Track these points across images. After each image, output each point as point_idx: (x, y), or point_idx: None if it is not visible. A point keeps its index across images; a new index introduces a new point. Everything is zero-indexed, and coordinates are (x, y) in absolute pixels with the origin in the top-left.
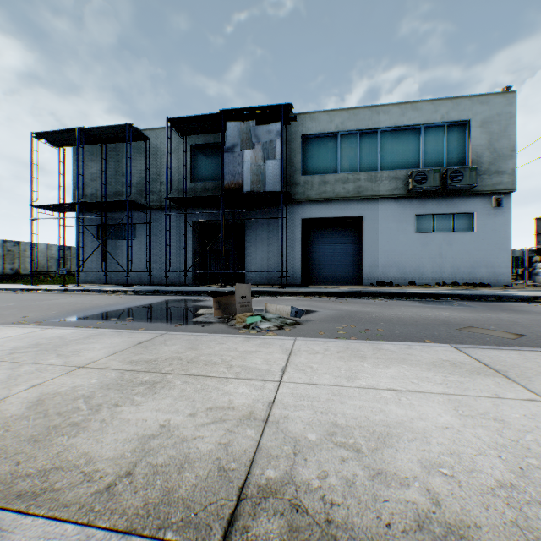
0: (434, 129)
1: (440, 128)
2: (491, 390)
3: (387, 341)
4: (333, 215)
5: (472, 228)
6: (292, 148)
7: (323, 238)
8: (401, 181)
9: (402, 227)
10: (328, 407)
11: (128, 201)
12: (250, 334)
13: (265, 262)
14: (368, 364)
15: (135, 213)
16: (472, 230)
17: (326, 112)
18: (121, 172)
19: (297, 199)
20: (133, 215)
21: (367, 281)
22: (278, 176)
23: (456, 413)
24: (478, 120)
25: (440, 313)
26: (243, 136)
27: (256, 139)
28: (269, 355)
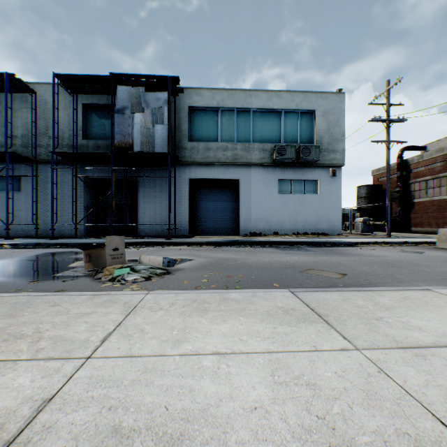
0: (292, 114)
1: (296, 114)
2: (312, 341)
3: (242, 286)
4: (215, 176)
5: (317, 192)
6: (180, 117)
7: (207, 196)
8: (268, 152)
9: (269, 189)
10: (124, 396)
11: (8, 152)
12: (112, 287)
13: (156, 216)
14: (206, 320)
15: (21, 165)
16: (317, 193)
17: (210, 89)
18: (4, 122)
19: (184, 161)
20: (18, 168)
21: (242, 232)
22: (166, 139)
23: (272, 381)
24: (321, 111)
25: (292, 257)
26: (133, 100)
27: (146, 104)
28: (103, 317)
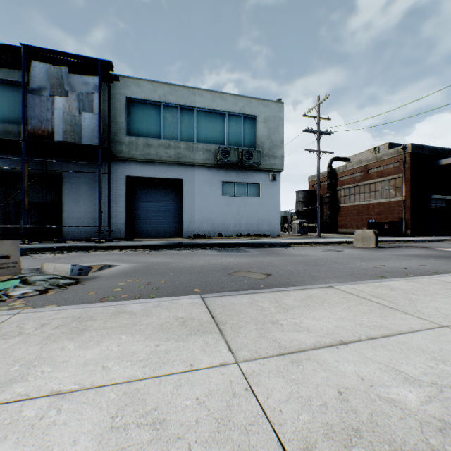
0: (236, 117)
1: (239, 118)
2: (191, 358)
3: (159, 294)
4: (157, 175)
5: (260, 195)
6: (116, 107)
7: (148, 196)
8: (212, 153)
9: (213, 191)
10: None
11: None
12: None
13: (87, 216)
14: (75, 343)
15: None
16: (260, 196)
17: (150, 81)
18: None
19: (121, 157)
20: None
21: (186, 234)
22: (96, 130)
23: (108, 426)
24: (263, 117)
25: (227, 259)
26: (53, 81)
27: (70, 87)
28: None
